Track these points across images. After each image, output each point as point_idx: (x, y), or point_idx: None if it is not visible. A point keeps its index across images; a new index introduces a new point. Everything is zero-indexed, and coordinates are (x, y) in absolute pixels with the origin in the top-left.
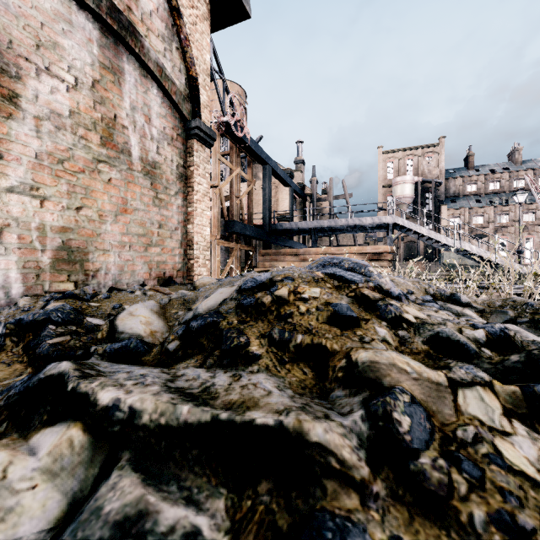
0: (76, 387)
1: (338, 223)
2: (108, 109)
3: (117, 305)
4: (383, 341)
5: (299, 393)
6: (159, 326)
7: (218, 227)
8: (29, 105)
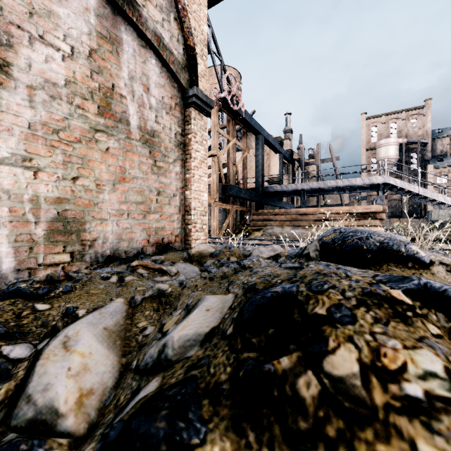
0: None
1: (327, 184)
2: (106, 78)
3: (70, 310)
4: None
5: None
6: (104, 372)
7: (217, 191)
8: (21, 74)
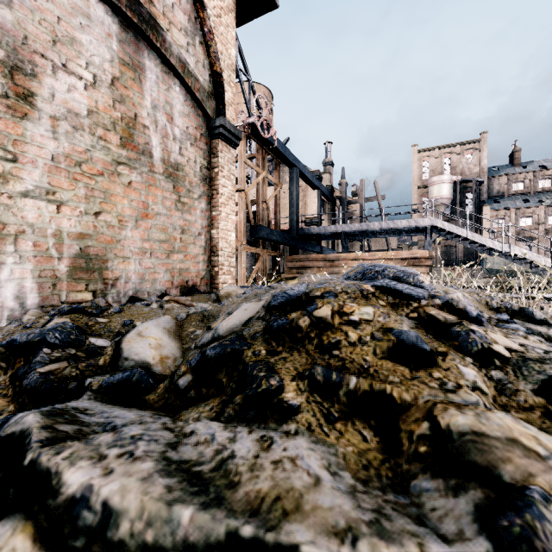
0: (35, 460)
1: (371, 226)
2: (128, 108)
3: (128, 322)
4: (475, 389)
5: (361, 479)
6: (172, 349)
7: (244, 232)
8: (45, 105)
